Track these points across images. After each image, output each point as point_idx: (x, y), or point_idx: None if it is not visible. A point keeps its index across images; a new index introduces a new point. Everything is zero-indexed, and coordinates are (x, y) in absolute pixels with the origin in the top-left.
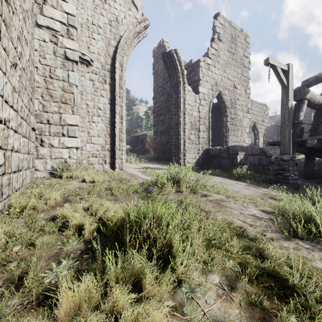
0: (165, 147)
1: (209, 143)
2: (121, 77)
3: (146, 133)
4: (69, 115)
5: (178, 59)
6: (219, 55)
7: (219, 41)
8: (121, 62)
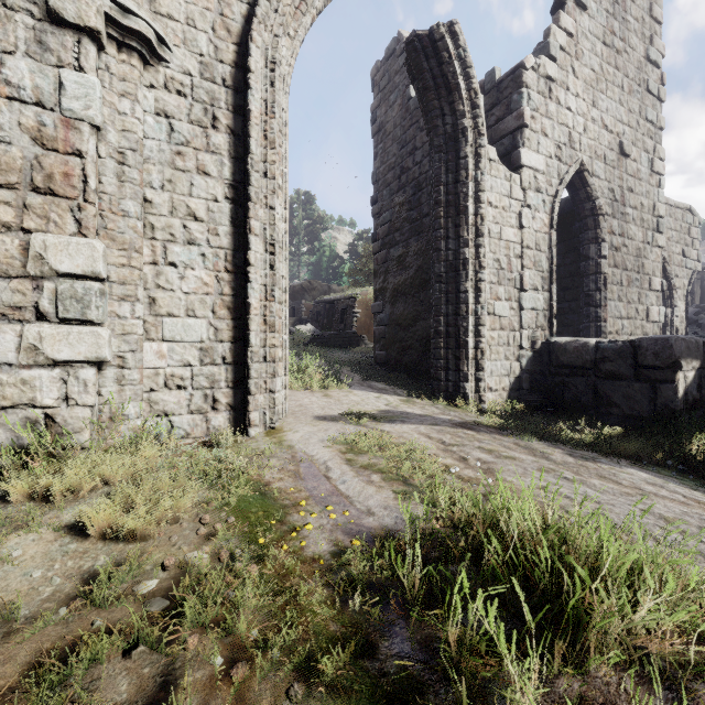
0: (406, 333)
1: (549, 326)
2: (269, 105)
3: (353, 294)
4: (62, 239)
5: (461, 54)
6: (578, 53)
7: (578, 8)
8: (270, 53)
